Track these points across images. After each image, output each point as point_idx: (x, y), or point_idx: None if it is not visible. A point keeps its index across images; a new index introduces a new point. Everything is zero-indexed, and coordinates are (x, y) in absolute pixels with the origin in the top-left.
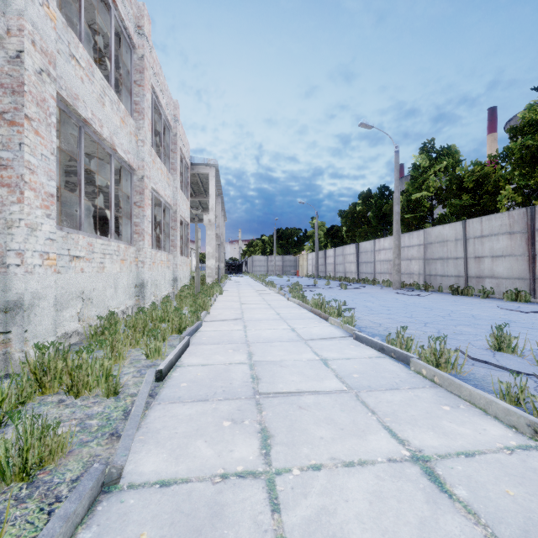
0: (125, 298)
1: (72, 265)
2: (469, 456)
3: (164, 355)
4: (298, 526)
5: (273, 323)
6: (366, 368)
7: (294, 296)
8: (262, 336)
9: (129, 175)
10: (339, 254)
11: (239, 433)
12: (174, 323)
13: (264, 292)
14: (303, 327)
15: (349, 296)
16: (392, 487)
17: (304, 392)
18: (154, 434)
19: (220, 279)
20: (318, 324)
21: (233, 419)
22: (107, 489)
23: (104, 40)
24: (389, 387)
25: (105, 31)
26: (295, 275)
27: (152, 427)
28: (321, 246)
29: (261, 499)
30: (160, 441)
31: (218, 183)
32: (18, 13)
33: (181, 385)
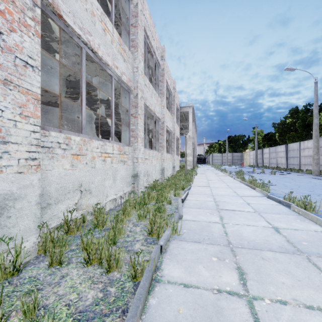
0: (157, 175)
1: (145, 161)
2: (295, 230)
3: (180, 195)
4: (230, 230)
5: (225, 189)
6: (267, 207)
7: (238, 177)
8: (219, 193)
9: (158, 122)
10: (272, 151)
11: (212, 216)
12: (180, 185)
13: (220, 174)
14: (240, 191)
15: (275, 178)
16: (261, 230)
17: (236, 210)
18: (186, 213)
19: (194, 167)
20: (249, 191)
21: (210, 213)
22: (179, 219)
23: (148, 65)
24: (275, 213)
25: (149, 62)
26: (241, 165)
27: (185, 212)
28: (260, 146)
29: (220, 226)
30: (189, 214)
31: (193, 115)
32: (137, 81)
33: (190, 204)
